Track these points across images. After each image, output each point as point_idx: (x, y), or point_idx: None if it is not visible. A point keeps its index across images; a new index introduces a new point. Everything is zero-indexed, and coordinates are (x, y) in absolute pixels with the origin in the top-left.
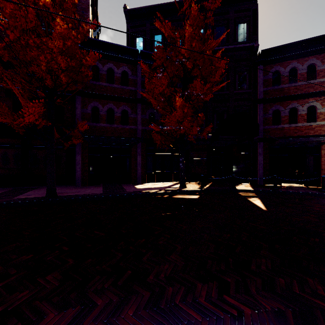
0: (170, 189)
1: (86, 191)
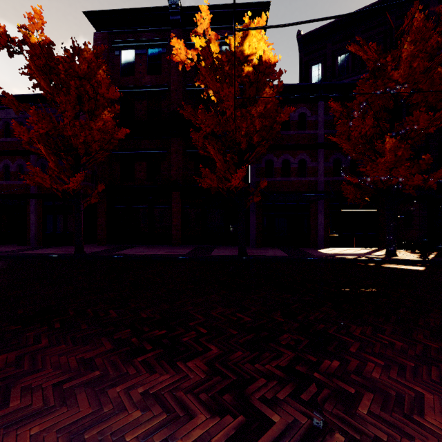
0: (373, 256)
1: (268, 253)
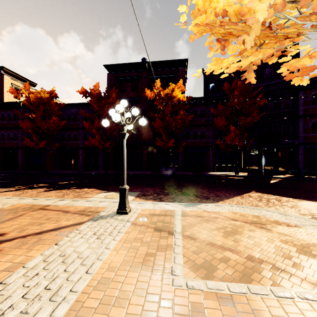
0: (228, 174)
1: (185, 173)
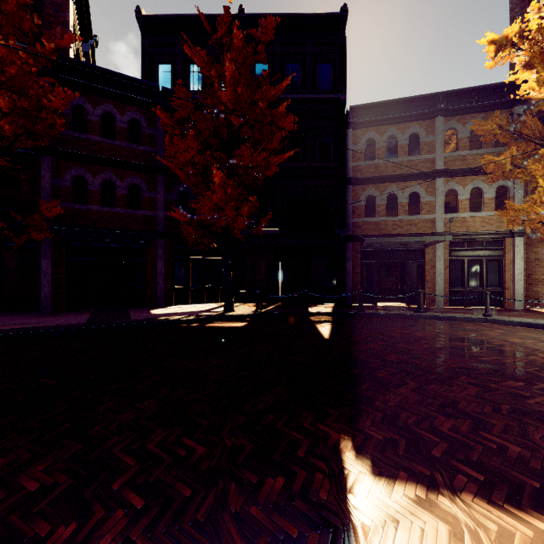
0: (207, 313)
1: (55, 321)
